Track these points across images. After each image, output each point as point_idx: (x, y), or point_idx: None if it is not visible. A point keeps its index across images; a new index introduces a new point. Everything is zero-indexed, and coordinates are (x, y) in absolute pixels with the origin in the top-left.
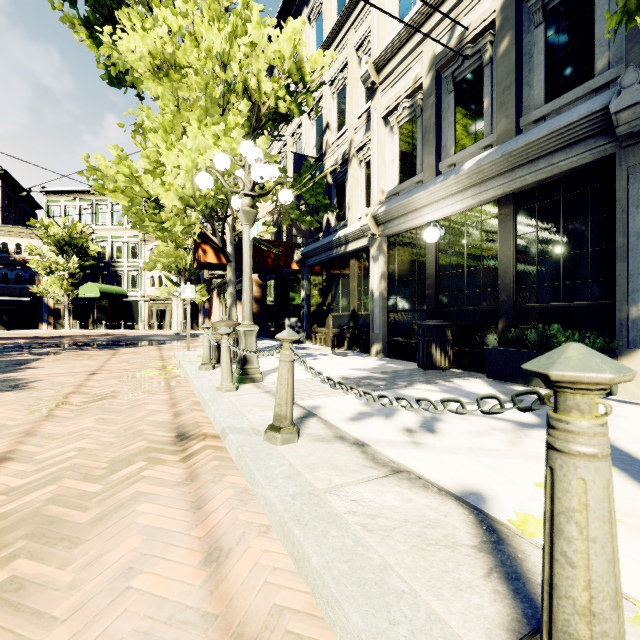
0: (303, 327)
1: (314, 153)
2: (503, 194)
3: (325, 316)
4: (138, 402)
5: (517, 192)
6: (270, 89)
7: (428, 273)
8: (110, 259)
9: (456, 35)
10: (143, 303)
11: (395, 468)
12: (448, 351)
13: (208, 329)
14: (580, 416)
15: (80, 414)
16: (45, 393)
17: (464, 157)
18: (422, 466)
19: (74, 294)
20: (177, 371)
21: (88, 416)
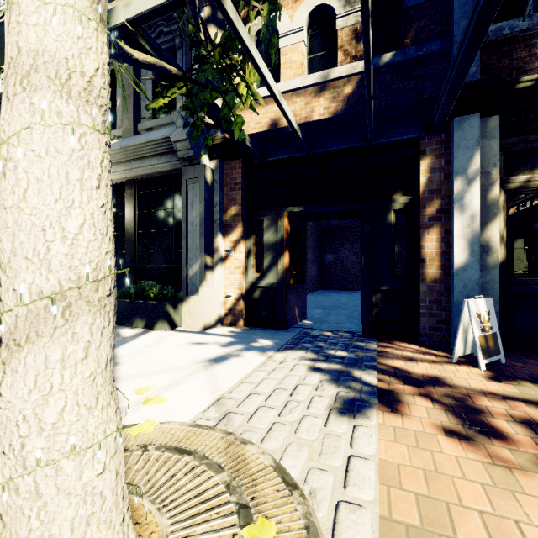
0: None
1: None
2: (128, 178)
3: None
4: None
5: (137, 179)
6: None
7: None
8: None
9: None
10: None
11: None
12: None
13: None
14: None
15: None
16: None
17: None
18: None
19: None
20: None
21: None
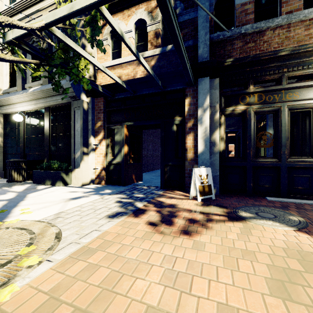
0: None
1: None
2: (46, 106)
3: None
4: None
5: (51, 107)
6: None
7: (21, 136)
8: None
9: None
10: None
11: None
12: (24, 173)
13: None
14: None
15: None
16: None
17: (34, 85)
18: None
19: None
20: None
21: None
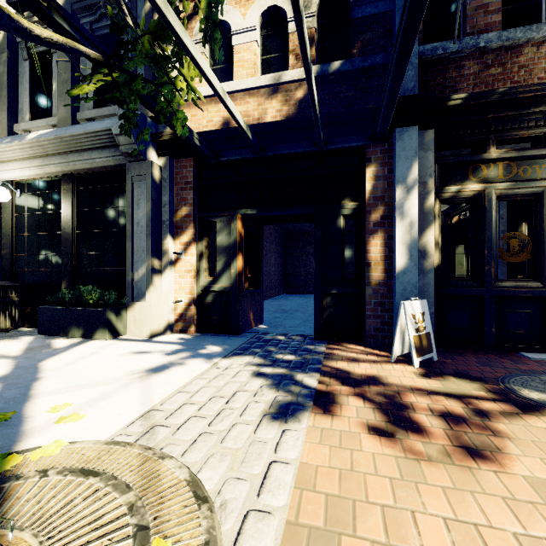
0: None
1: None
2: (65, 172)
3: None
4: None
5: (76, 173)
6: None
7: (4, 232)
8: None
9: None
10: None
11: None
12: (15, 312)
13: None
14: None
15: None
16: None
17: (37, 127)
18: None
19: None
20: None
21: None
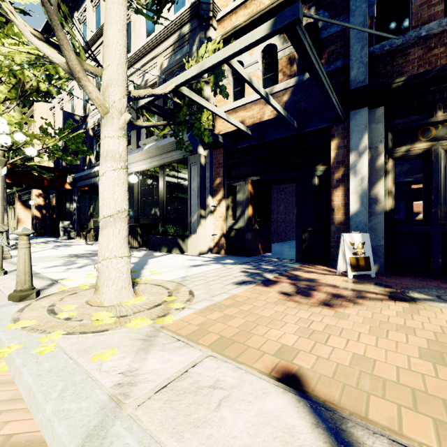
0: (74, 228)
1: (82, 112)
2: (160, 164)
3: (89, 221)
4: None
5: (165, 164)
6: (32, 74)
7: (135, 198)
8: None
9: (145, 80)
10: None
11: (41, 277)
12: (139, 239)
13: None
14: (21, 241)
15: None
16: None
17: (148, 142)
18: (55, 276)
19: None
20: None
21: None
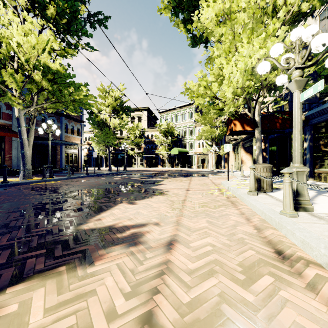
0: None
1: None
2: None
3: None
4: (222, 212)
5: None
6: None
7: None
8: (181, 137)
9: None
10: (195, 156)
11: None
12: None
13: (253, 169)
14: None
15: (196, 215)
16: (173, 198)
17: None
18: None
19: (169, 153)
20: (229, 193)
21: (201, 217)
